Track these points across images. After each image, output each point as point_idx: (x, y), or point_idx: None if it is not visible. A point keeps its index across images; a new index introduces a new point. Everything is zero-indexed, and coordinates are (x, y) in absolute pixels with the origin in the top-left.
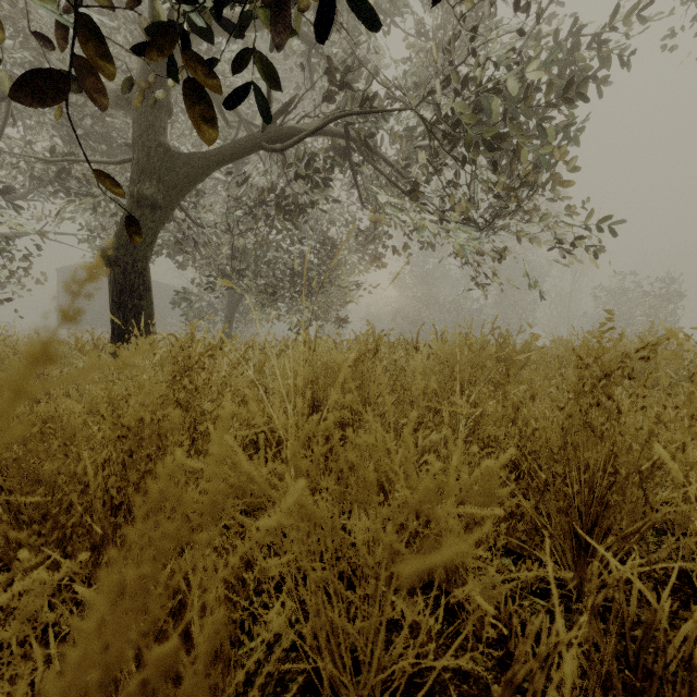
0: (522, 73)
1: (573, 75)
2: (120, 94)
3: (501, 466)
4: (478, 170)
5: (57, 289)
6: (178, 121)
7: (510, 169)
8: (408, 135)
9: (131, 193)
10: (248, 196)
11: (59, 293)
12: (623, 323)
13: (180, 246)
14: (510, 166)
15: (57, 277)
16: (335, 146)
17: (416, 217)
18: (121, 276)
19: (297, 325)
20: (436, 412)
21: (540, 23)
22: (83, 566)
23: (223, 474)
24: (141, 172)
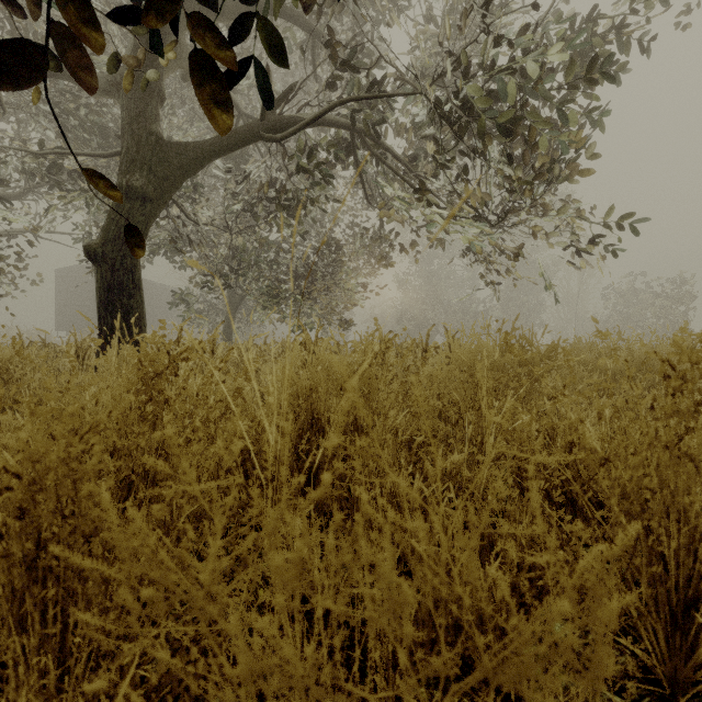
0: (540, 54)
1: (596, 55)
2: (109, 80)
3: (621, 553)
4: (491, 161)
5: (55, 290)
6: (175, 115)
7: (525, 159)
8: (415, 127)
9: (119, 184)
10: (247, 191)
11: (58, 295)
12: (632, 325)
13: (178, 245)
14: (525, 155)
15: (55, 278)
16: (339, 138)
17: (424, 211)
18: (109, 273)
19: (299, 326)
20: (454, 424)
21: (555, 7)
22: (0, 643)
23: (180, 528)
24: (130, 162)
